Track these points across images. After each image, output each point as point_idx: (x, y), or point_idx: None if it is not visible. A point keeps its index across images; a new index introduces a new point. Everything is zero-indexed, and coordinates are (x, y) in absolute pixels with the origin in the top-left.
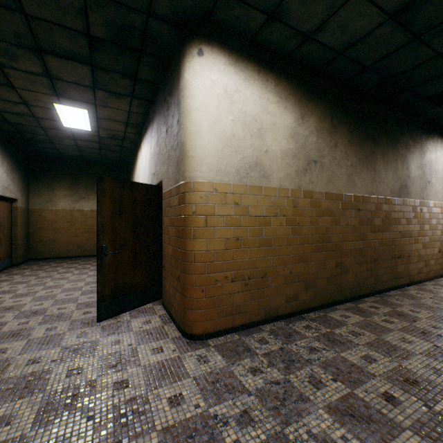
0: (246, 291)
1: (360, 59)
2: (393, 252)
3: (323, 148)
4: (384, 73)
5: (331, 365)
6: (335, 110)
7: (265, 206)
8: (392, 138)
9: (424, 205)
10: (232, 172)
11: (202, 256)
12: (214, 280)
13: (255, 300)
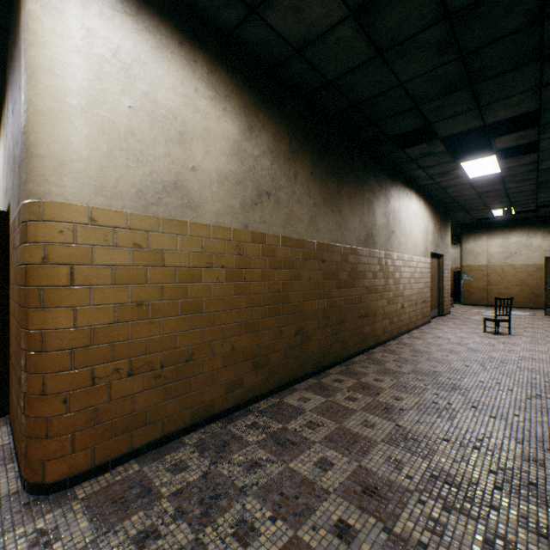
0: (158, 386)
1: (322, 68)
2: (360, 310)
3: (280, 177)
4: (349, 94)
5: (273, 489)
6: (295, 130)
7: (192, 252)
8: (358, 179)
9: (389, 257)
10: (129, 193)
11: (63, 338)
12: (90, 378)
13: (173, 399)
